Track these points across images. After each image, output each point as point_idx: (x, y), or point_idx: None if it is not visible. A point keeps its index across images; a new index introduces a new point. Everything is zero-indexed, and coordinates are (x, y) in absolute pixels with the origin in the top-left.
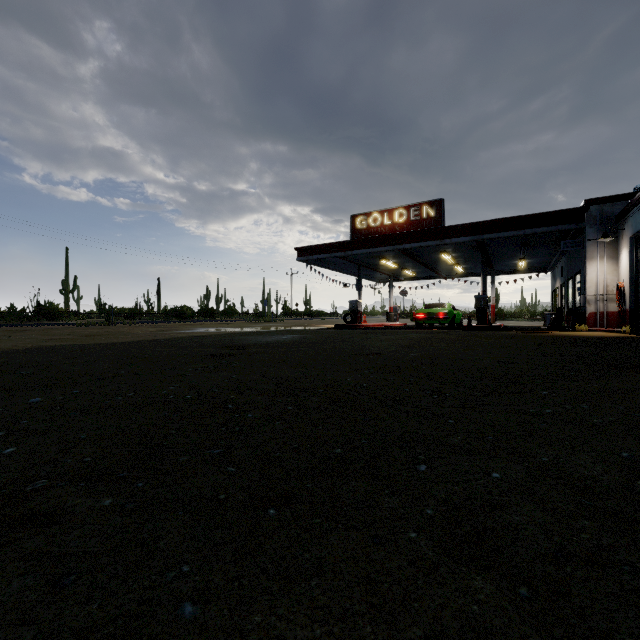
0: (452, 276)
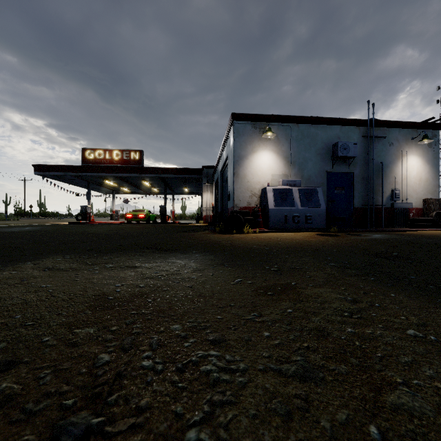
0: (153, 193)
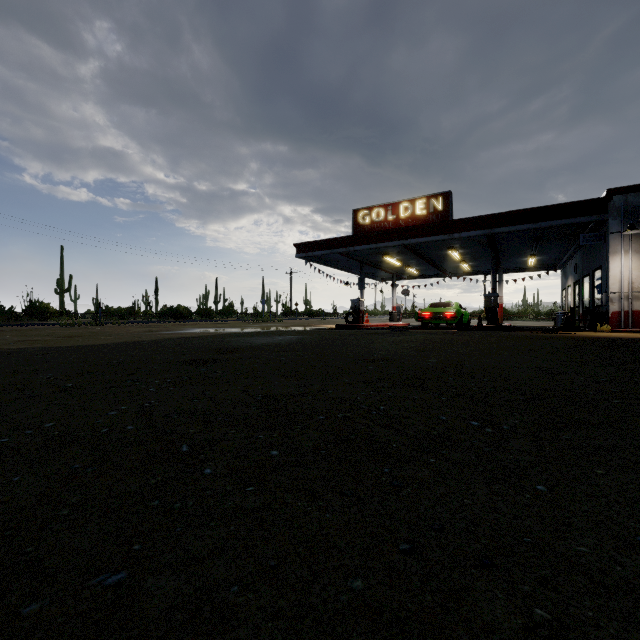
0: (457, 274)
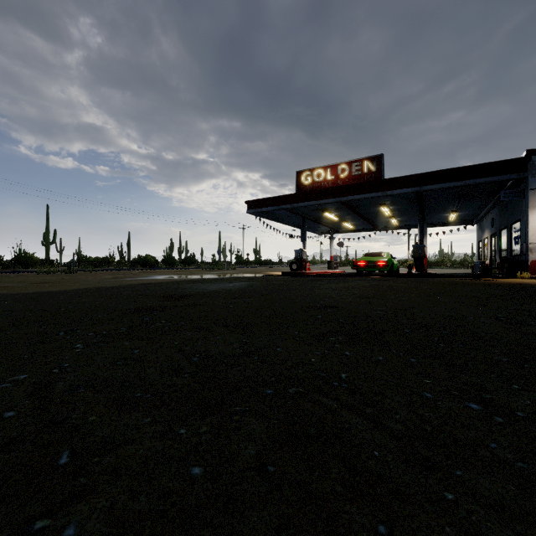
0: (386, 228)
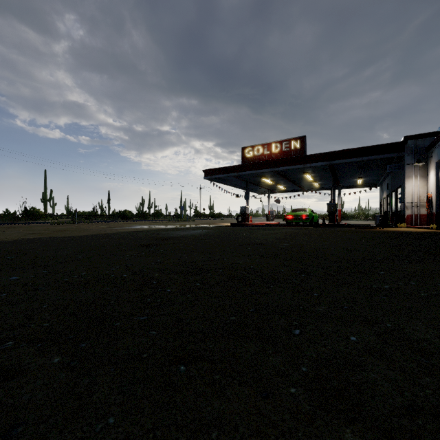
0: (311, 189)
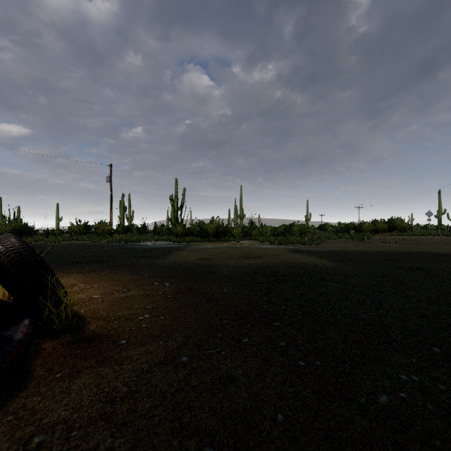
0: None
